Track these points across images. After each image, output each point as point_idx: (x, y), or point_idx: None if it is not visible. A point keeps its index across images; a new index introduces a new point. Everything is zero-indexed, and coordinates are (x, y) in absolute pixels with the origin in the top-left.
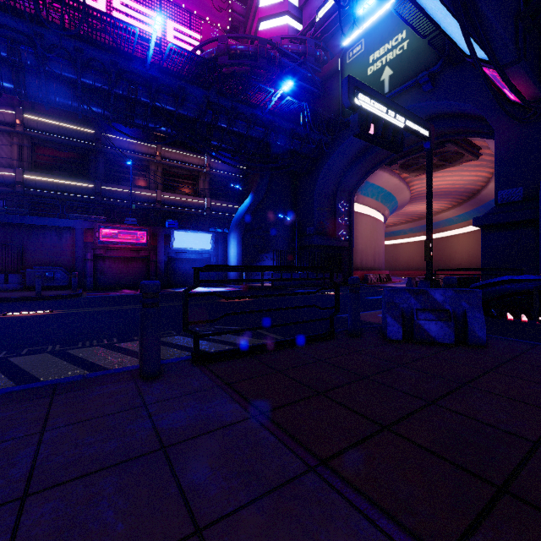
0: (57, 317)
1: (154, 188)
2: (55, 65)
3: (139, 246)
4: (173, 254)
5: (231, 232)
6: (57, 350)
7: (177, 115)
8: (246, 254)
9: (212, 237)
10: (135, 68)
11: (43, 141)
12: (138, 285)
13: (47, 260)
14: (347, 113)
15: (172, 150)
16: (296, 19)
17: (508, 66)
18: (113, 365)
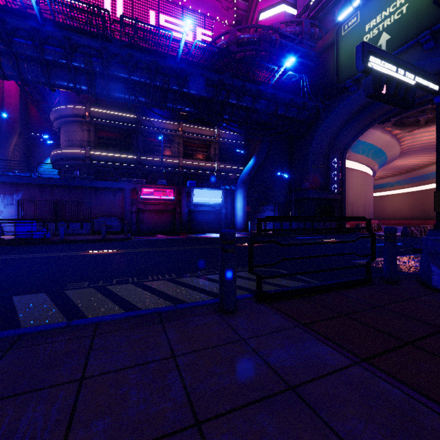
0: (123, 255)
1: (177, 156)
2: (114, 69)
3: (168, 201)
4: (193, 207)
5: (237, 188)
6: (136, 282)
7: (199, 97)
8: (250, 207)
9: (222, 193)
10: (169, 64)
11: (102, 126)
12: (167, 231)
13: (107, 213)
14: (342, 80)
15: (190, 126)
16: (291, 5)
17: None
18: (184, 297)
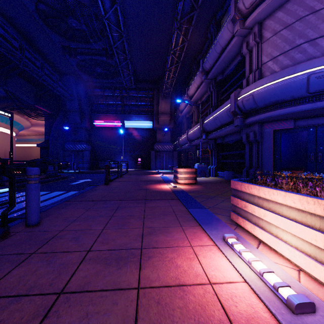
0: None
1: None
2: None
3: None
4: None
5: None
6: None
7: None
8: None
9: None
10: None
11: None
12: None
13: None
14: None
15: None
16: None
17: (35, 105)
18: None
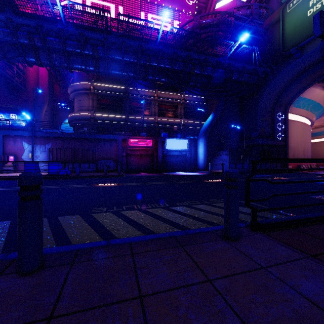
0: (122, 187)
1: (153, 115)
2: (112, 53)
3: (148, 148)
4: (166, 152)
5: (199, 138)
6: (140, 208)
7: (172, 69)
8: (209, 152)
9: (188, 142)
10: (150, 47)
11: (102, 96)
12: (147, 170)
13: (105, 157)
14: (288, 48)
15: (163, 92)
16: None
17: None
18: (183, 223)
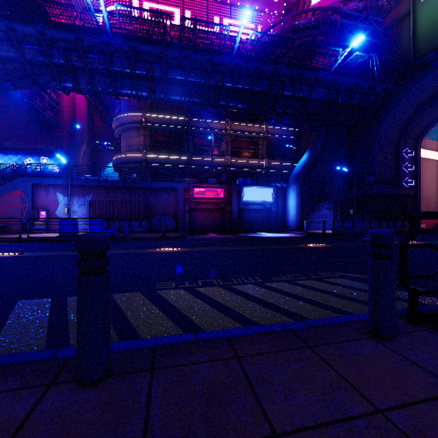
0: (189, 254)
1: (225, 155)
2: (172, 72)
3: (219, 200)
4: (242, 205)
5: (290, 185)
6: (222, 284)
7: (253, 91)
8: (303, 205)
9: (273, 191)
10: (224, 61)
11: (156, 130)
12: (217, 230)
13: (162, 212)
14: (422, 54)
15: (238, 124)
16: None
17: None
18: (292, 308)
